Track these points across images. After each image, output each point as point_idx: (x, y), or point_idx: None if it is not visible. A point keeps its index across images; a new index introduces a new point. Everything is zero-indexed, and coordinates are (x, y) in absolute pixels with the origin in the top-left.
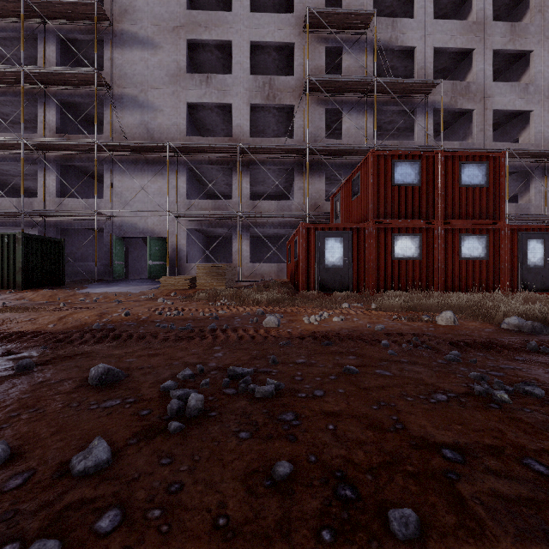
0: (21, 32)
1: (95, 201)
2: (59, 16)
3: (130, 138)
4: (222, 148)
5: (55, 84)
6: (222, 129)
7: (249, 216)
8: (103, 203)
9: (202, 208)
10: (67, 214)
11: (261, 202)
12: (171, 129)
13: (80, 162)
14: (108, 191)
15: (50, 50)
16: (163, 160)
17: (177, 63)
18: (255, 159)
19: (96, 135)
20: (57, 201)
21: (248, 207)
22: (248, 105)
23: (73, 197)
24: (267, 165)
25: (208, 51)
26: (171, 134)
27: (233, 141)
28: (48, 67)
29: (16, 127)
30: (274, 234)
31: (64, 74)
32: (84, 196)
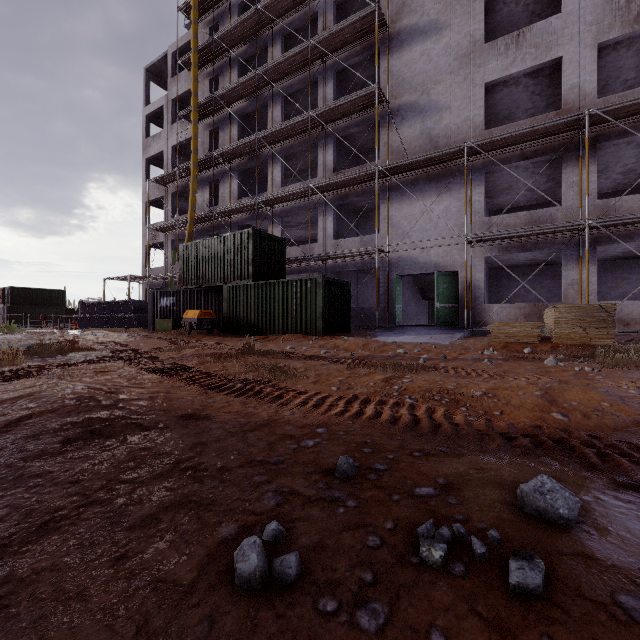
0: (304, 82)
1: (376, 236)
2: (337, 47)
3: (409, 155)
4: (549, 129)
5: (333, 121)
6: (525, 109)
7: (601, 225)
8: (378, 239)
9: (509, 226)
10: (348, 254)
11: (621, 200)
12: (462, 127)
13: (355, 197)
14: (384, 224)
15: (327, 88)
16: (450, 172)
17: (471, 37)
18: (622, 125)
19: (377, 160)
20: (333, 243)
21: (593, 211)
22: (593, 47)
23: (343, 238)
24: (635, 134)
25: (510, 3)
26: (461, 134)
27: (564, 113)
28: (331, 103)
29: (293, 180)
30: (618, 254)
31: (344, 104)
32: (352, 236)
